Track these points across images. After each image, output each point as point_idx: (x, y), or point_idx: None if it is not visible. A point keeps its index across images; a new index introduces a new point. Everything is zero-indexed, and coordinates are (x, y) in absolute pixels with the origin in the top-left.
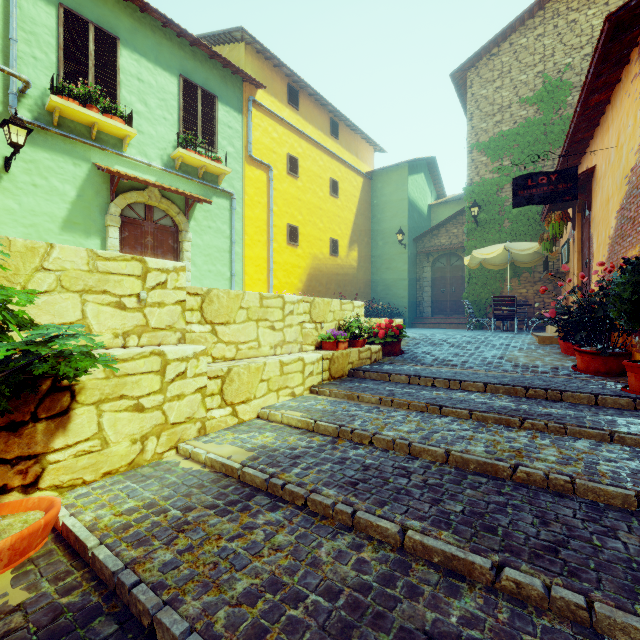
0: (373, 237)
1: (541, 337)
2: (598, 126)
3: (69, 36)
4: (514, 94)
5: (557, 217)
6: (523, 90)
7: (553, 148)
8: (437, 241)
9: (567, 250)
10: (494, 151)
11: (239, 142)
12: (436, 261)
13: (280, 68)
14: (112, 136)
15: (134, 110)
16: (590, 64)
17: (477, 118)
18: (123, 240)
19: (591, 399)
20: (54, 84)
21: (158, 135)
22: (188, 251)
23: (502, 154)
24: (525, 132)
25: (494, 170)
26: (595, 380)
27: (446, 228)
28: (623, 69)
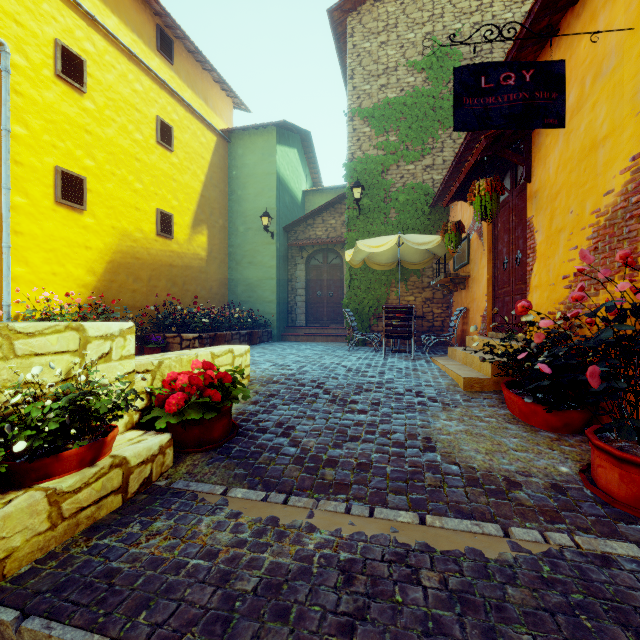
0: (232, 220)
1: (468, 379)
2: (553, 38)
3: None
4: (401, 54)
5: (488, 185)
6: (411, 51)
7: (443, 127)
8: (312, 233)
9: (468, 248)
10: (379, 121)
11: None
12: (311, 257)
13: None
14: None
15: None
16: None
17: (359, 77)
18: None
19: None
20: None
21: None
22: None
23: (388, 126)
24: (413, 103)
25: (379, 145)
26: None
27: (323, 217)
28: None
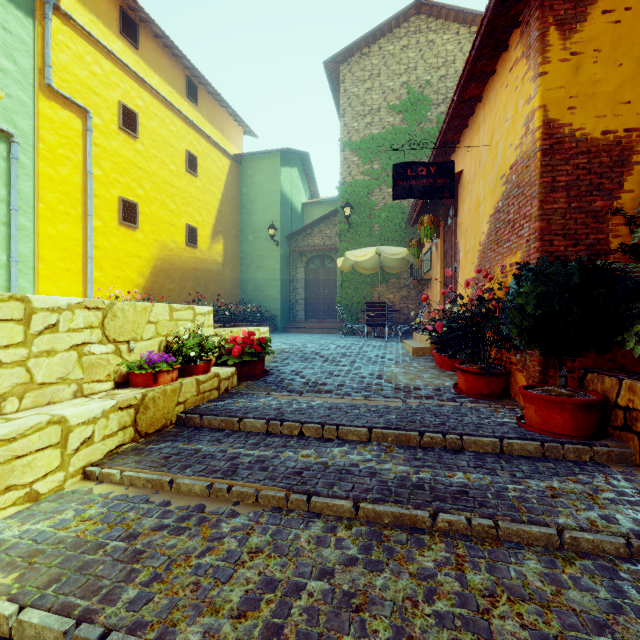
0: (242, 230)
1: (415, 348)
2: (466, 129)
3: None
4: (383, 99)
5: (429, 220)
6: (391, 97)
7: (416, 159)
8: (311, 241)
9: (430, 258)
10: (365, 153)
11: (27, 59)
12: (310, 262)
13: None
14: None
15: None
16: (477, 33)
17: (349, 116)
18: None
19: (496, 445)
20: None
21: None
22: None
23: (372, 157)
24: (392, 139)
25: (365, 172)
26: (482, 406)
27: (320, 228)
28: (499, 59)
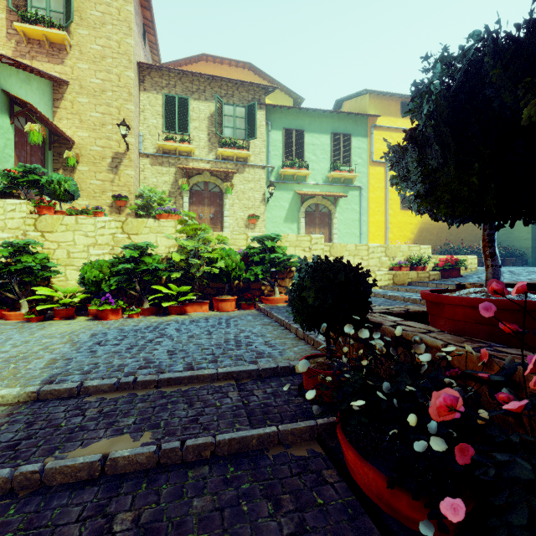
0: None
1: None
2: None
3: (286, 140)
4: None
5: None
6: None
7: None
8: None
9: None
10: None
11: (365, 155)
12: None
13: (394, 95)
14: (301, 176)
15: (310, 160)
16: None
17: None
18: (306, 222)
19: None
20: (281, 162)
21: (321, 168)
22: (335, 223)
23: None
24: None
25: None
26: None
27: None
28: None
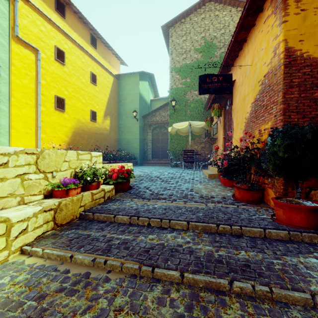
0: (120, 113)
1: (210, 174)
2: (237, 57)
3: None
4: (192, 45)
5: (217, 106)
6: (196, 44)
7: None
8: (155, 119)
9: (216, 127)
10: (183, 73)
11: (5, 22)
12: (154, 129)
13: None
14: None
15: None
16: (247, 1)
17: (174, 54)
18: None
19: (262, 233)
20: None
21: None
22: None
23: (186, 75)
24: (197, 66)
25: (183, 83)
26: (250, 208)
27: (159, 112)
28: (257, 17)
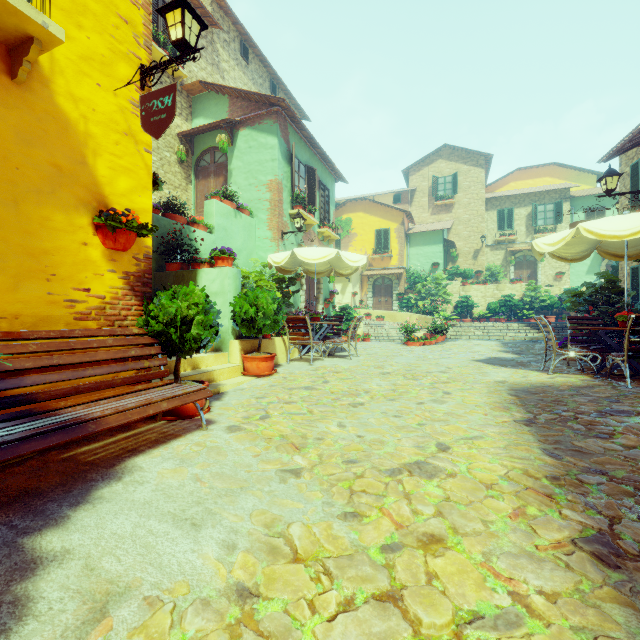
0: None
1: None
2: None
3: (588, 217)
4: None
5: None
6: None
7: None
8: None
9: None
10: None
11: None
12: None
13: None
14: None
15: None
16: None
17: None
18: None
19: None
20: None
21: None
22: None
23: None
24: None
25: None
26: None
27: None
28: None
